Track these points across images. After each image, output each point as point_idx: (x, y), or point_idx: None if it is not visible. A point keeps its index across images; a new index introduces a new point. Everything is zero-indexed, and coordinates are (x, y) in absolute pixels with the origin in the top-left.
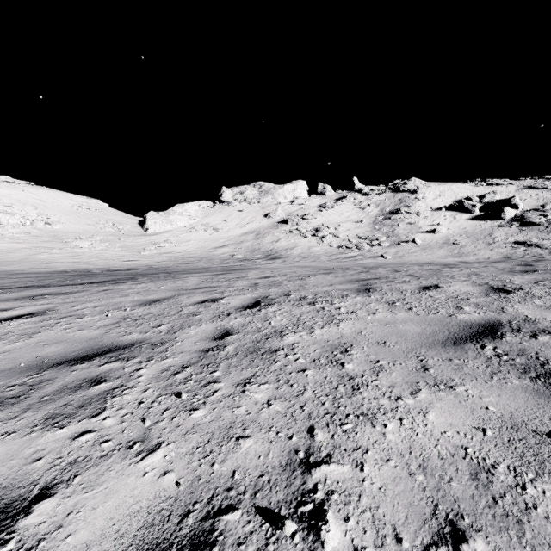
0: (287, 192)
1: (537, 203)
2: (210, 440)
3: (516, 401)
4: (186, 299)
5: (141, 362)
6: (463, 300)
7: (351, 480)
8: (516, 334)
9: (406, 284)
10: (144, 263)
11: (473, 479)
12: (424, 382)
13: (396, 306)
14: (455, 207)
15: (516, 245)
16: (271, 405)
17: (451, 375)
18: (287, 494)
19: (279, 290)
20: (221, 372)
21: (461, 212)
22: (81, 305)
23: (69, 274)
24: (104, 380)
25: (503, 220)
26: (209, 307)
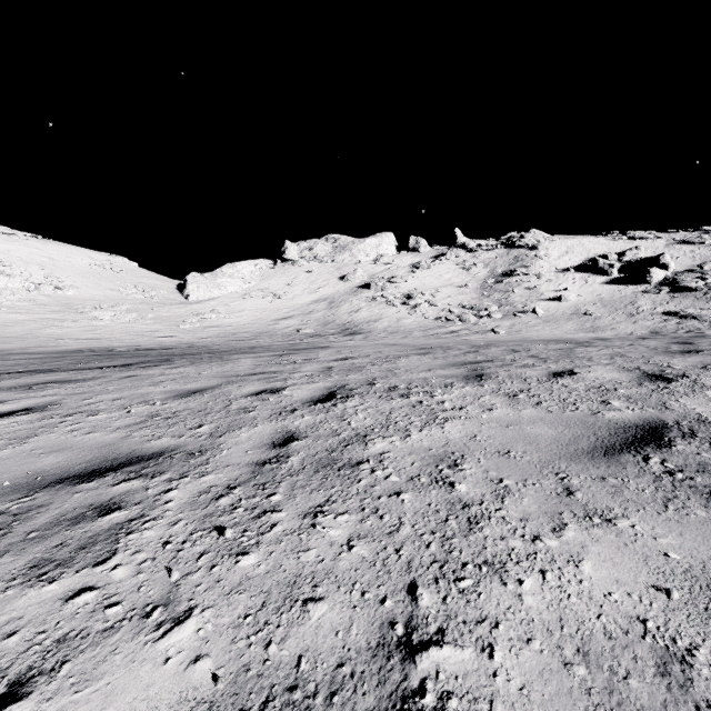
0: (370, 248)
1: (693, 262)
2: (265, 604)
3: (708, 544)
4: (236, 389)
5: (171, 479)
6: (609, 392)
7: (477, 675)
8: (689, 440)
9: (530, 369)
10: (183, 339)
11: (662, 673)
12: (571, 513)
13: (519, 400)
14: (587, 267)
15: (666, 317)
16: (353, 548)
17: (607, 502)
18: (381, 698)
19: (360, 377)
20: (282, 495)
21: (594, 273)
22: (95, 397)
23: (84, 354)
24: (118, 508)
25: (649, 285)
26: (267, 401)
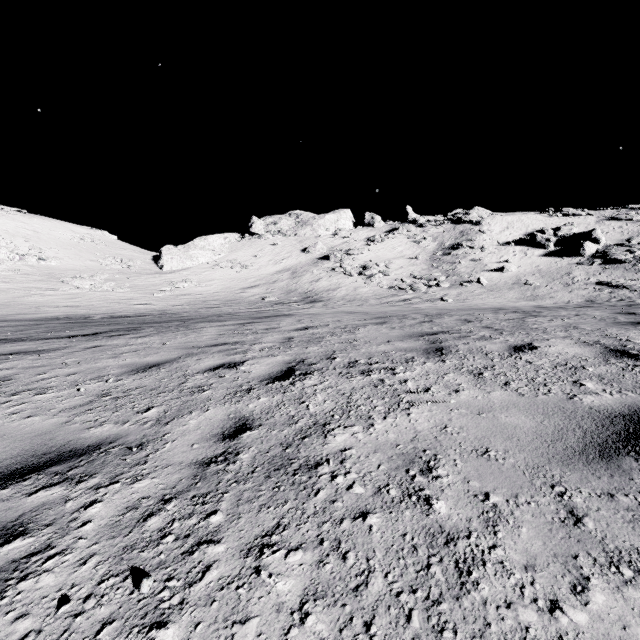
0: (329, 223)
1: (621, 237)
2: None
3: None
4: (194, 362)
5: (99, 486)
6: (578, 370)
7: None
8: None
9: (489, 342)
10: (156, 307)
11: None
12: (588, 556)
13: (485, 379)
14: (526, 241)
15: (599, 287)
16: (307, 619)
17: (630, 538)
18: None
19: (320, 349)
20: (224, 515)
21: (532, 247)
22: (51, 371)
23: (60, 321)
24: (22, 532)
25: (582, 257)
26: (224, 377)
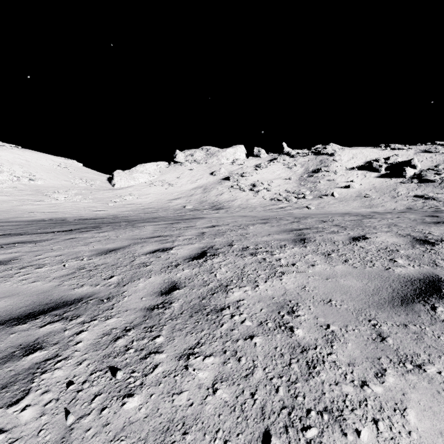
0: (229, 154)
1: (432, 164)
2: None
3: None
4: (139, 248)
5: (84, 322)
6: (393, 252)
7: None
8: None
9: (336, 235)
10: (110, 212)
11: None
12: (387, 358)
13: (332, 258)
14: (366, 167)
15: (416, 198)
16: (217, 392)
17: (414, 348)
18: None
19: (223, 240)
20: (164, 337)
21: (370, 171)
22: (44, 254)
23: (45, 222)
24: (39, 348)
25: (404, 178)
26: (159, 257)
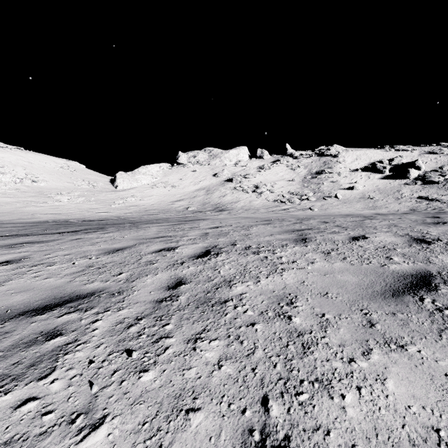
0: (232, 156)
1: (436, 165)
2: (158, 413)
3: None
4: (145, 247)
5: (98, 312)
6: (390, 251)
7: None
8: None
9: (337, 235)
10: (113, 214)
11: None
12: (374, 340)
13: (331, 256)
14: (369, 168)
15: (419, 200)
16: (222, 367)
17: (399, 332)
18: None
19: (226, 240)
20: (173, 325)
21: (374, 172)
22: (53, 253)
23: (50, 224)
24: (60, 334)
25: (408, 179)
26: (165, 256)
